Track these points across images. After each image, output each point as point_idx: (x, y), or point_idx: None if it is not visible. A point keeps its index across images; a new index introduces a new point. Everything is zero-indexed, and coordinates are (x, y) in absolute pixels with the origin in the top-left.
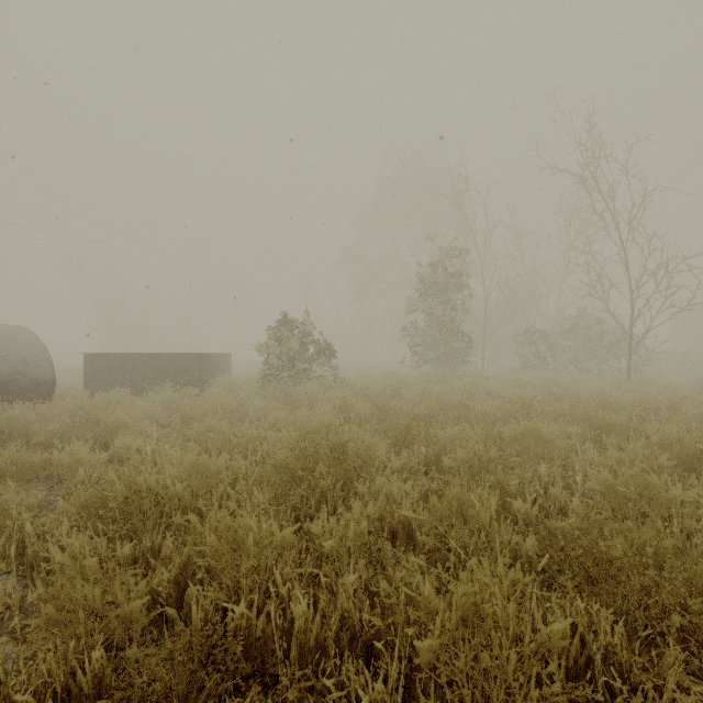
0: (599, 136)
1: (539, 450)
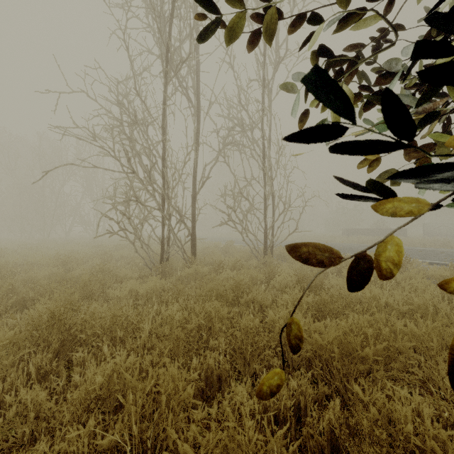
0: None
1: None
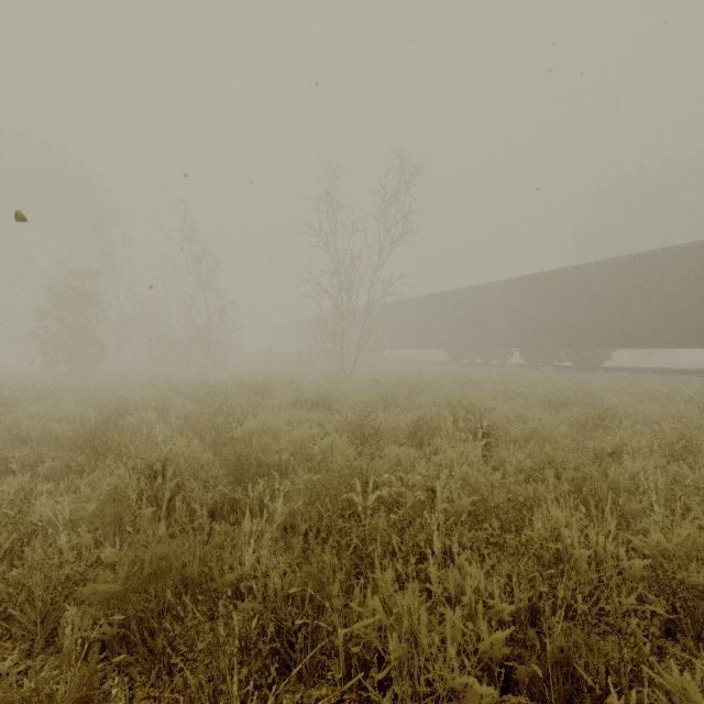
0: (192, 223)
1: (115, 398)
